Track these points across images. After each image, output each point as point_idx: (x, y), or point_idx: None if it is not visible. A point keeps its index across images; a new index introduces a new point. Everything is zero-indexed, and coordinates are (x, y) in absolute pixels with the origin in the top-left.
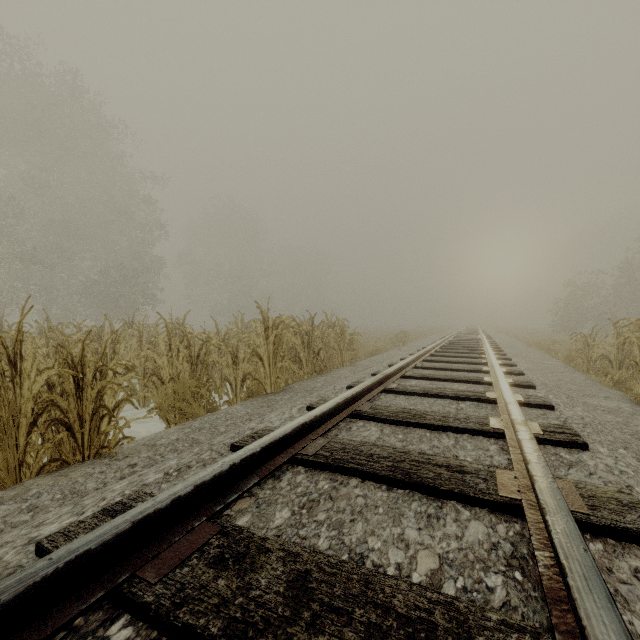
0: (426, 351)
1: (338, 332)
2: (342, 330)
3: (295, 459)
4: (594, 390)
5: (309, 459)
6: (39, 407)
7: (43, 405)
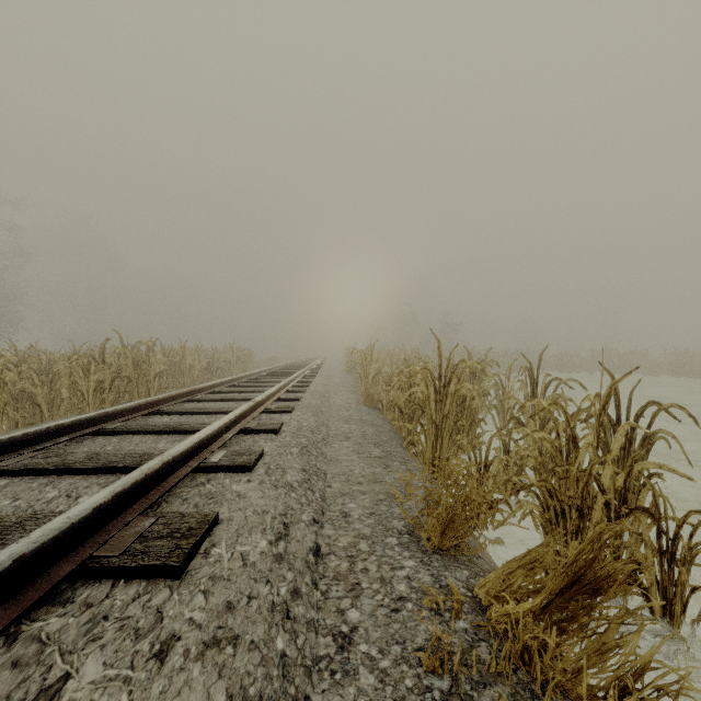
0: (289, 363)
1: (247, 355)
2: (250, 354)
3: (268, 373)
4: (340, 371)
5: (271, 373)
6: (205, 368)
7: (206, 368)
